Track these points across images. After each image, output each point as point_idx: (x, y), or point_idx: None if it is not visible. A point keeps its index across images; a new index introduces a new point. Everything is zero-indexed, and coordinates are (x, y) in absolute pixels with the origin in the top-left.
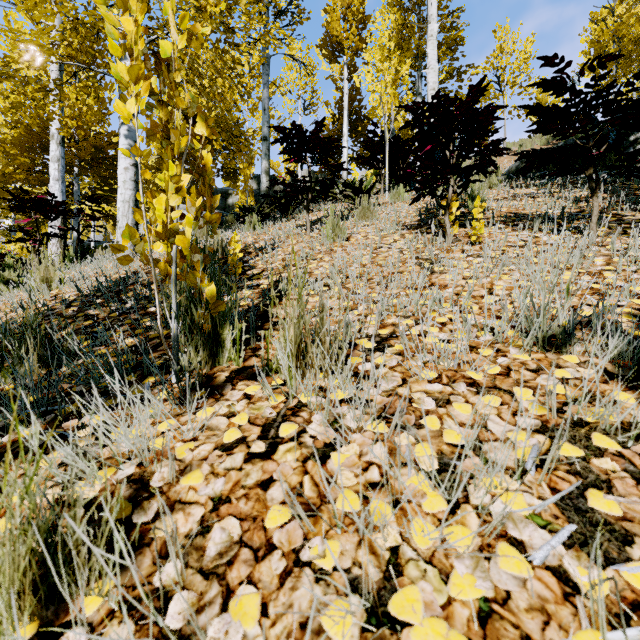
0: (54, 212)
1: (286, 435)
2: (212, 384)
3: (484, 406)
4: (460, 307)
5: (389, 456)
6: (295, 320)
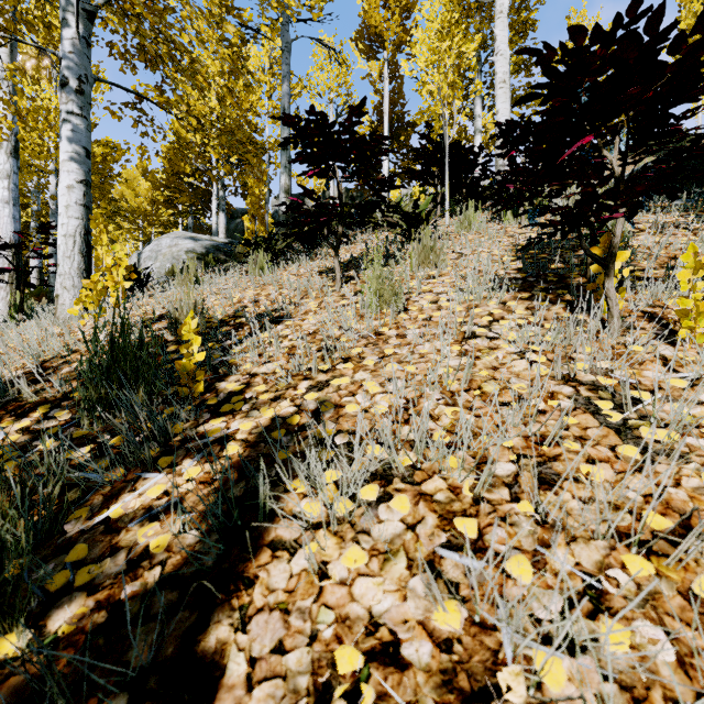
0: None
1: None
2: None
3: None
4: None
5: None
6: None
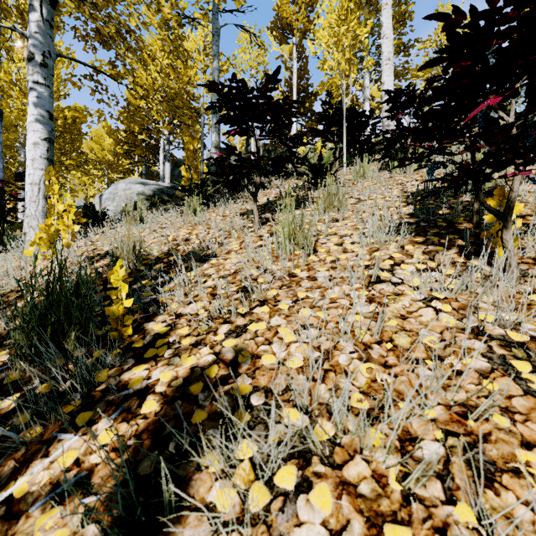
0: None
1: None
2: None
3: None
4: None
5: None
6: None
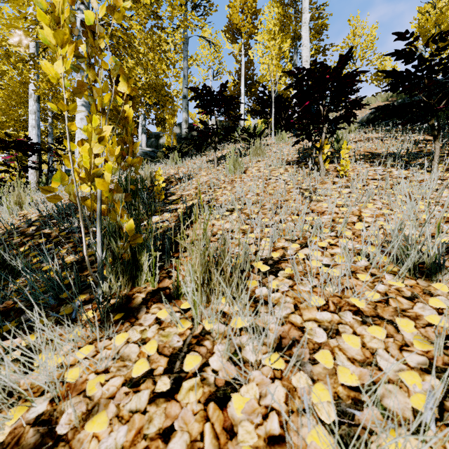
0: (29, 151)
1: (190, 368)
2: (130, 306)
3: (371, 338)
4: (337, 232)
5: (287, 399)
6: (201, 251)
